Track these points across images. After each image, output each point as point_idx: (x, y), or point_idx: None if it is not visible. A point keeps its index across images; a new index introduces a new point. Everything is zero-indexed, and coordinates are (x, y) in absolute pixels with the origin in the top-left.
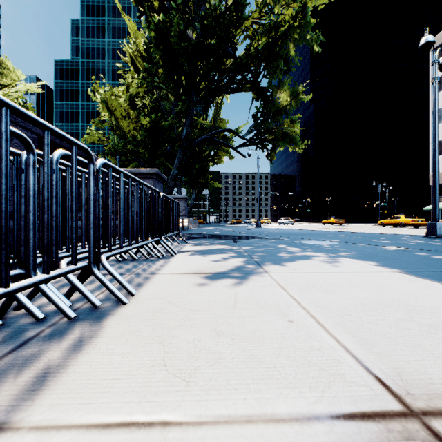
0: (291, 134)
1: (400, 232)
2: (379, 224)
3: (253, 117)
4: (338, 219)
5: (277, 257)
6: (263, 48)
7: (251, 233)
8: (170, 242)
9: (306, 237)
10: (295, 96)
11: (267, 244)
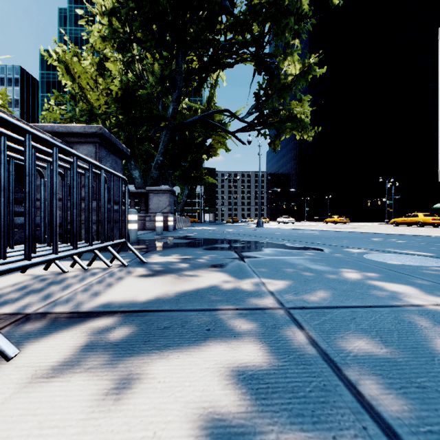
0: (301, 115)
1: (438, 233)
2: (392, 223)
3: (255, 94)
4: (342, 217)
5: None
6: (269, 0)
7: (257, 236)
8: (104, 262)
9: (352, 245)
10: (307, 66)
11: (313, 267)
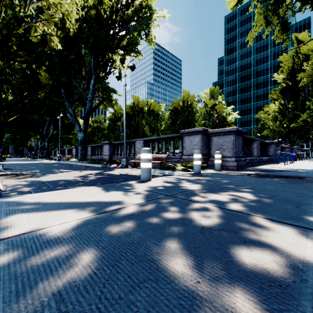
0: None
1: None
2: None
3: None
4: None
5: None
6: None
7: None
8: (302, 159)
9: None
10: None
11: None
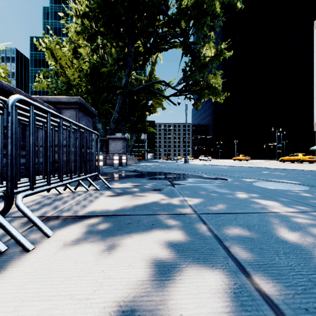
0: (215, 84)
1: (311, 167)
2: (280, 160)
3: (183, 70)
4: (245, 156)
5: (310, 263)
6: (193, 5)
7: (184, 170)
8: (85, 187)
9: (247, 176)
10: (219, 50)
11: (218, 191)
